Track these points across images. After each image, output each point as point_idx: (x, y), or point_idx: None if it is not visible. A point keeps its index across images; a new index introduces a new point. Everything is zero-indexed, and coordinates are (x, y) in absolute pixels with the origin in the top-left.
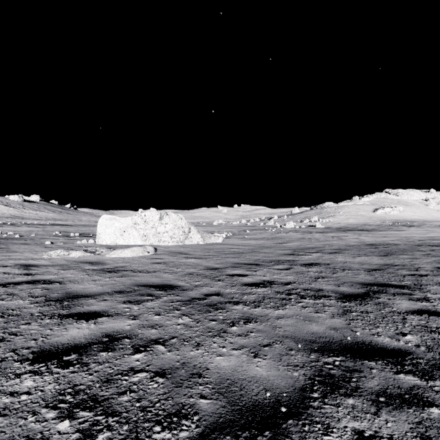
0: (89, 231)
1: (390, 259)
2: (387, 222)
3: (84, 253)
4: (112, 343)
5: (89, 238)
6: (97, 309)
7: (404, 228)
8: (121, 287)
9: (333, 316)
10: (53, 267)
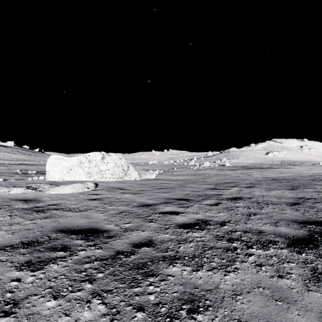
0: None
1: (299, 192)
2: (276, 162)
3: (26, 190)
4: None
5: (43, 175)
6: None
7: (290, 166)
8: (36, 234)
9: (306, 285)
10: None
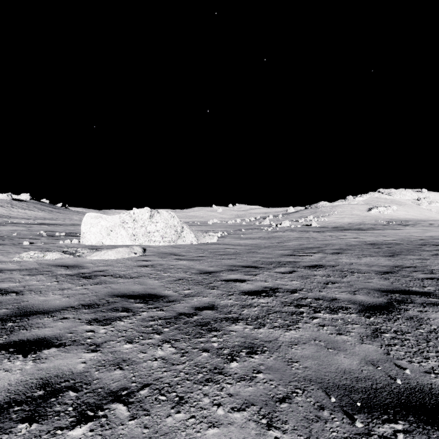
0: (77, 230)
1: (398, 260)
2: (382, 221)
3: (62, 254)
4: (46, 401)
5: (75, 238)
6: (48, 333)
7: (400, 227)
8: (92, 298)
9: (362, 340)
10: (19, 271)
